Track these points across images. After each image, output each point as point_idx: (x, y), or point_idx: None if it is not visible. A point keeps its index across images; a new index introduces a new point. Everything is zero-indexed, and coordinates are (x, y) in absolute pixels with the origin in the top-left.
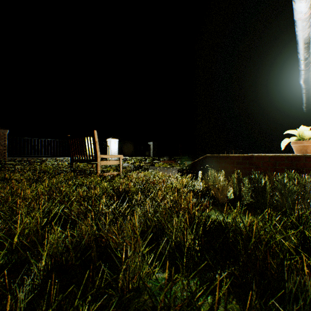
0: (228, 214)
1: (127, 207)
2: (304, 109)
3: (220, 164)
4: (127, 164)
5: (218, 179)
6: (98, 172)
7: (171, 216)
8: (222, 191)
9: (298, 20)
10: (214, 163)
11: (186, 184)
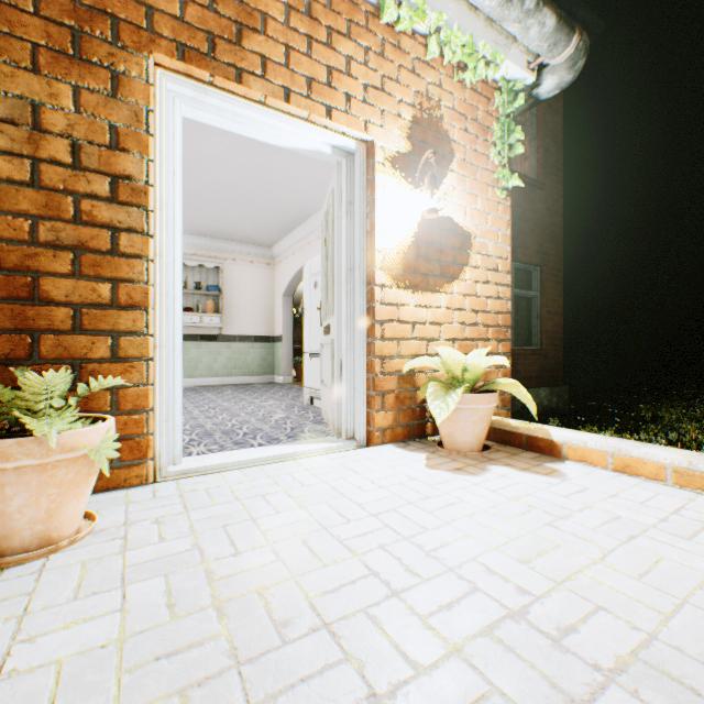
0: None
1: None
2: None
3: None
4: None
5: None
6: None
7: None
8: None
9: None
10: None
11: None
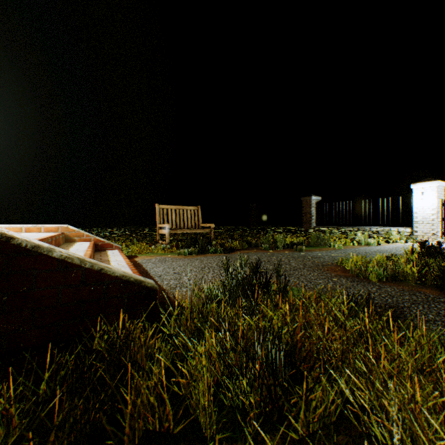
0: None
1: None
2: None
3: None
4: None
5: None
6: (157, 238)
7: None
8: None
9: None
10: None
11: None
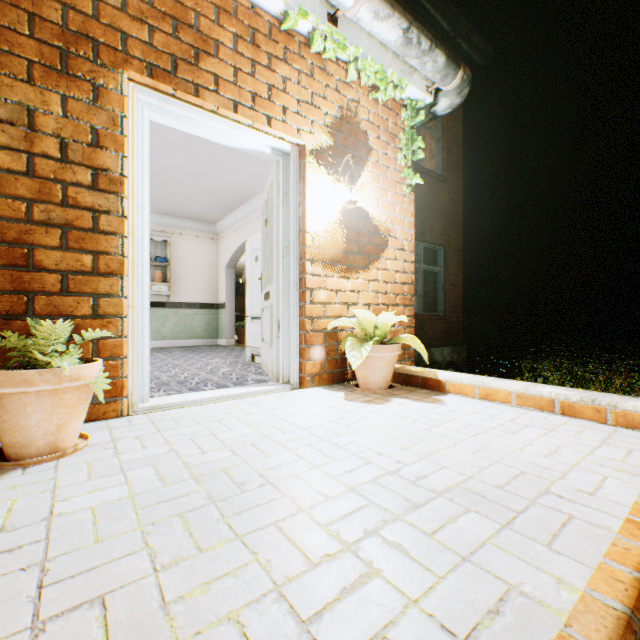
0: None
1: None
2: None
3: None
4: None
5: None
6: None
7: None
8: None
9: (358, 2)
10: None
11: None
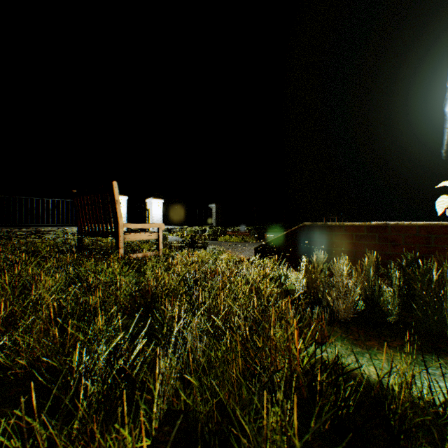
0: (369, 349)
1: (148, 341)
2: (443, 154)
3: (327, 239)
4: (176, 237)
5: (339, 271)
6: (121, 252)
7: (247, 362)
8: (347, 295)
9: None
10: (317, 237)
11: (272, 277)
